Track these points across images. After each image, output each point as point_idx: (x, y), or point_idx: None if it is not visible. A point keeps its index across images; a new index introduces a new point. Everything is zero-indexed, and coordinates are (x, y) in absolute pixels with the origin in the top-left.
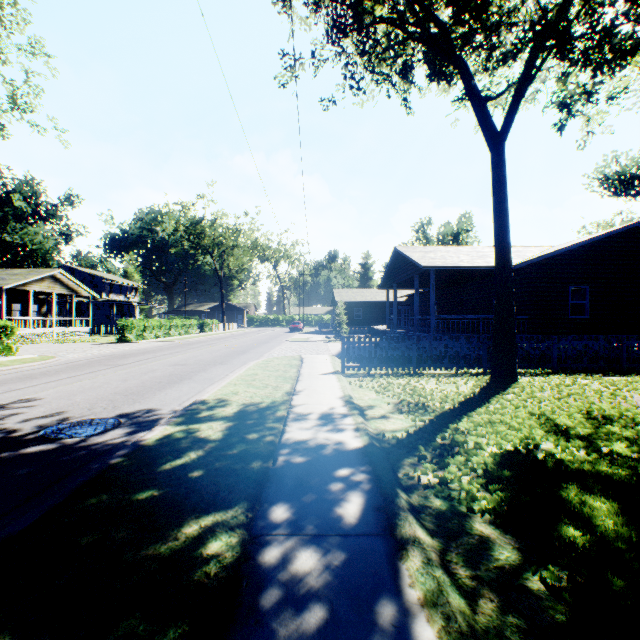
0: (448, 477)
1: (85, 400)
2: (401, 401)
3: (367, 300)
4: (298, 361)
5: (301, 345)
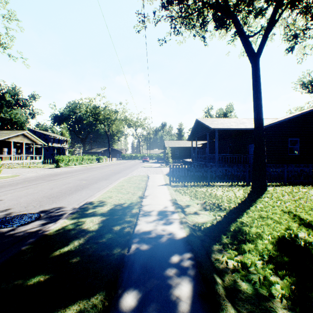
0: (246, 262)
1: (25, 201)
2: (204, 202)
3: (181, 146)
4: (146, 178)
5: (148, 169)
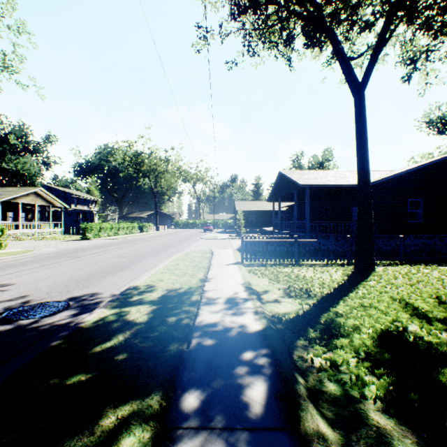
0: (337, 360)
1: (46, 285)
2: (289, 287)
3: (258, 209)
4: (209, 254)
5: (212, 242)
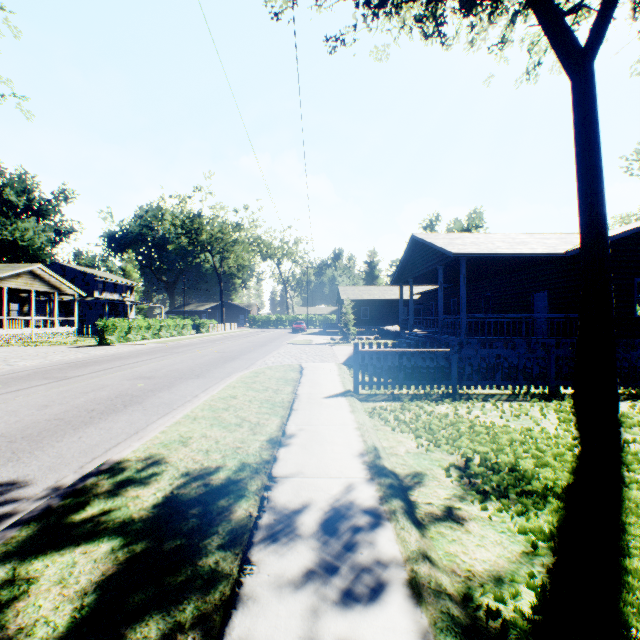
0: None
1: None
2: (466, 461)
3: (375, 298)
4: (296, 373)
5: (302, 349)
